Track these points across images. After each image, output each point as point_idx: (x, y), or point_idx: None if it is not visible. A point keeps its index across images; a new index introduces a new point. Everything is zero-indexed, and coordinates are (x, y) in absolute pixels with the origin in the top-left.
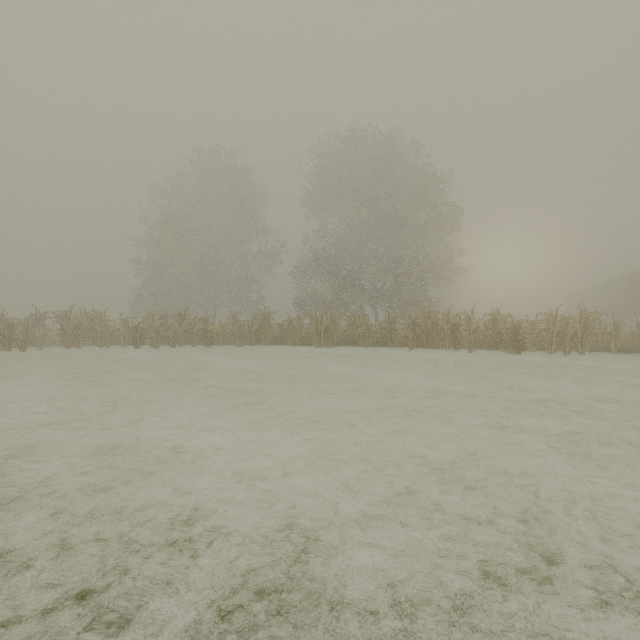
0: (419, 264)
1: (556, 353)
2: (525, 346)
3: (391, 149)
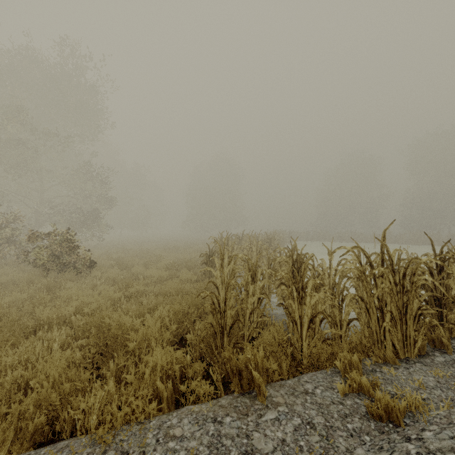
0: None
1: None
2: None
3: None
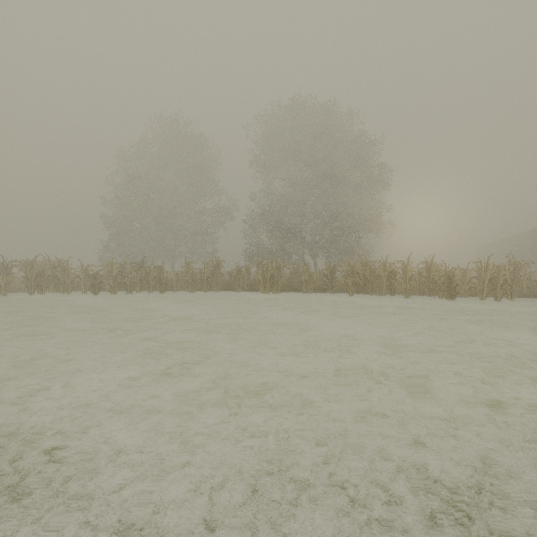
0: (354, 219)
1: (485, 299)
2: (458, 292)
3: (329, 117)
